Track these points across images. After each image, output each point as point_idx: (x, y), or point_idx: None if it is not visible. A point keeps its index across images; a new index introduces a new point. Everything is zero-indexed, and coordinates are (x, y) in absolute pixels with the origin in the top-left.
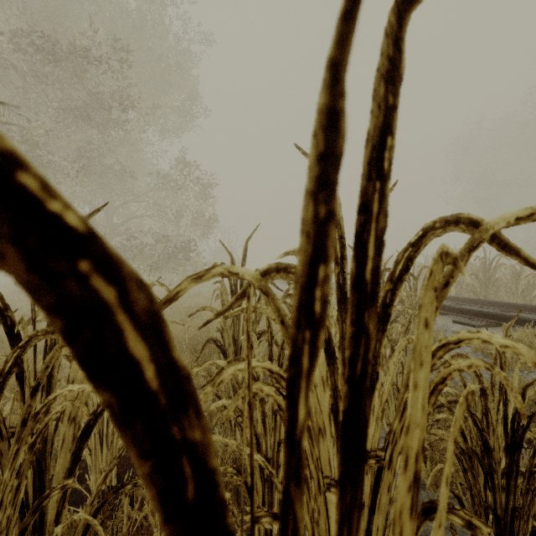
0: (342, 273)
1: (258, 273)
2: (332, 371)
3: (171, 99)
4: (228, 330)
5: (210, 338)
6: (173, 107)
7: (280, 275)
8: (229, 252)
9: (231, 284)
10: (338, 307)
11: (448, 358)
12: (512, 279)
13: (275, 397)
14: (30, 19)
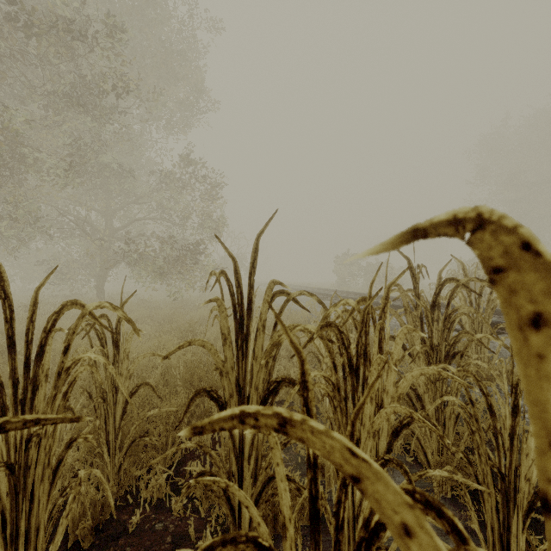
0: None
1: None
2: None
3: (175, 90)
4: (229, 373)
5: (201, 388)
6: (178, 101)
7: None
8: (231, 254)
9: (234, 302)
10: None
11: None
12: None
13: None
14: None
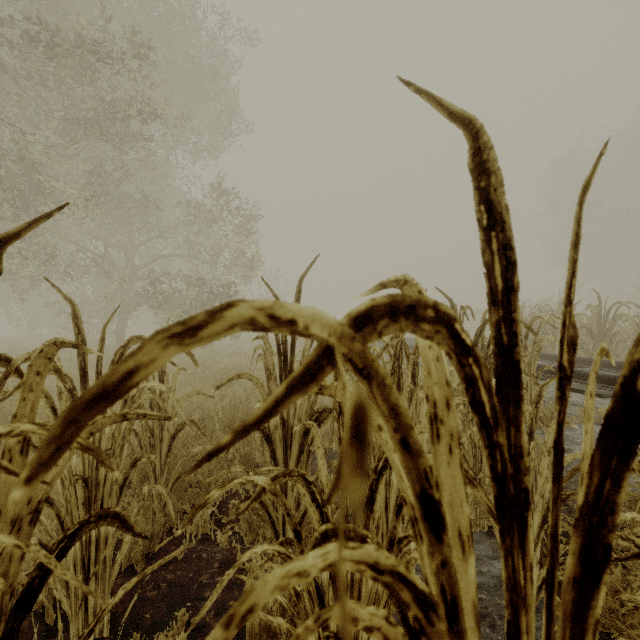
0: (508, 322)
1: (345, 320)
2: (508, 547)
3: (204, 111)
4: None
5: None
6: (208, 123)
7: (398, 327)
8: (276, 295)
9: (278, 340)
10: (498, 393)
11: (634, 465)
12: (636, 333)
13: (385, 630)
14: (26, 6)
